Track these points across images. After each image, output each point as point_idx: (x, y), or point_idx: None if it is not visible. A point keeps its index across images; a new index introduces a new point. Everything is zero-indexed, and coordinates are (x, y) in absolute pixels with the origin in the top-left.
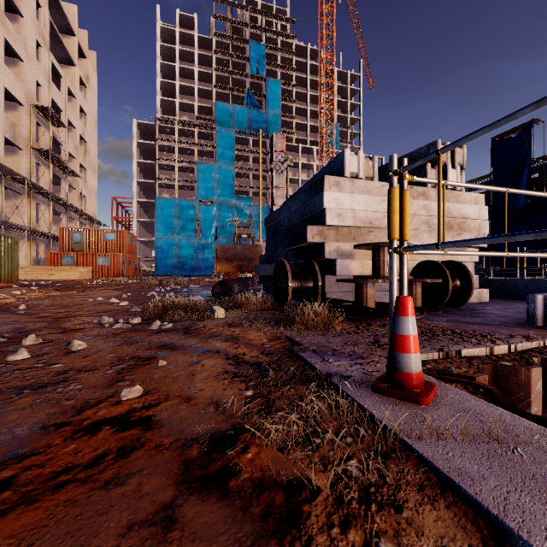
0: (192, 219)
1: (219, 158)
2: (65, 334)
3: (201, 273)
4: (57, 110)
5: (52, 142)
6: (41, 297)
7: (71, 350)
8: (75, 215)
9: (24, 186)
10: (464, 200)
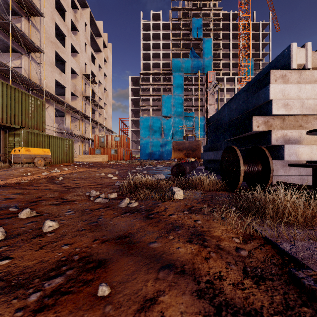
0: (159, 127)
1: (174, 91)
2: (58, 206)
3: (164, 158)
4: (94, 76)
5: (91, 92)
6: (74, 172)
7: (41, 232)
8: (102, 129)
9: (79, 115)
10: None
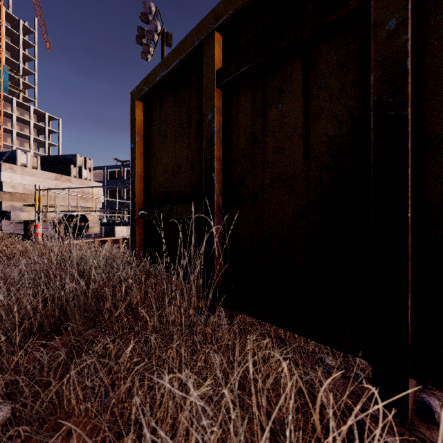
0: None
1: None
2: None
3: None
4: None
5: None
6: None
7: None
8: None
9: None
10: (92, 185)
